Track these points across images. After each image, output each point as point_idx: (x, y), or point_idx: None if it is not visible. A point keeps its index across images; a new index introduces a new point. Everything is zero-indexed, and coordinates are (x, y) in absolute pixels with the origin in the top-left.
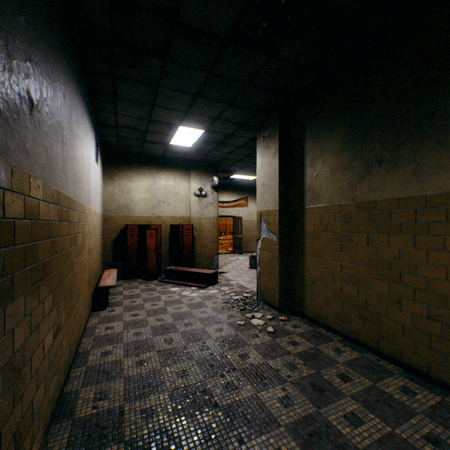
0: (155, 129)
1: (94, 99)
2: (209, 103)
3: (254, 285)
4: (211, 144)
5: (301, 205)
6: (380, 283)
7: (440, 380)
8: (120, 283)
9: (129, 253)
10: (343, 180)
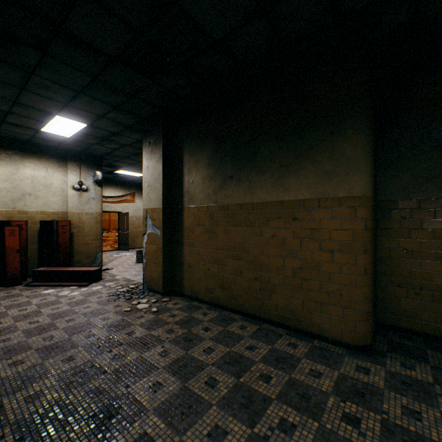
0: (21, 112)
1: None
2: (93, 102)
3: (141, 277)
4: (95, 138)
5: (181, 205)
6: (231, 261)
7: (260, 316)
8: None
9: None
10: (210, 187)
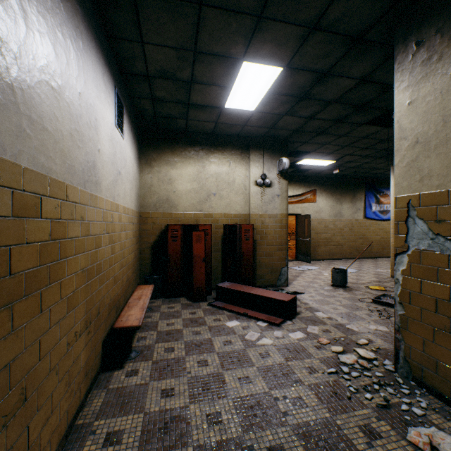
0: (203, 76)
1: (101, 4)
2: None
3: (363, 326)
4: (287, 101)
5: None
6: None
7: None
8: (158, 305)
9: (169, 263)
10: None
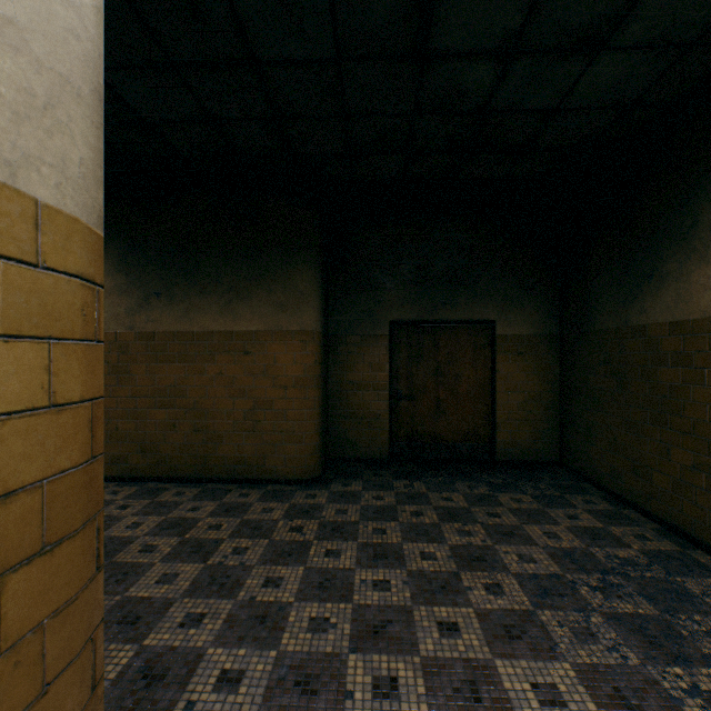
0: None
1: None
2: None
3: None
4: None
5: None
6: (159, 412)
7: (203, 477)
8: None
9: None
10: (121, 305)
